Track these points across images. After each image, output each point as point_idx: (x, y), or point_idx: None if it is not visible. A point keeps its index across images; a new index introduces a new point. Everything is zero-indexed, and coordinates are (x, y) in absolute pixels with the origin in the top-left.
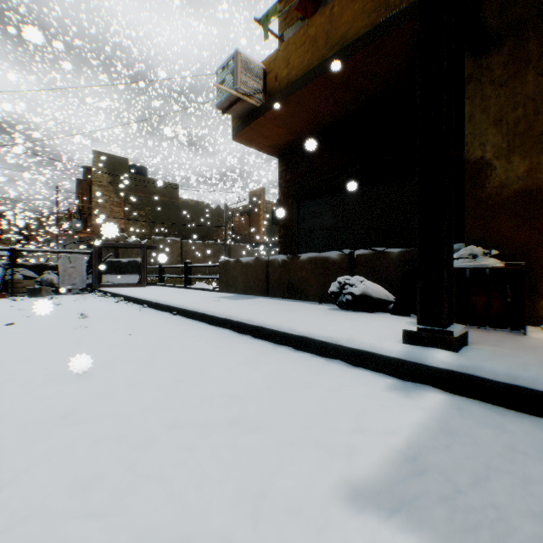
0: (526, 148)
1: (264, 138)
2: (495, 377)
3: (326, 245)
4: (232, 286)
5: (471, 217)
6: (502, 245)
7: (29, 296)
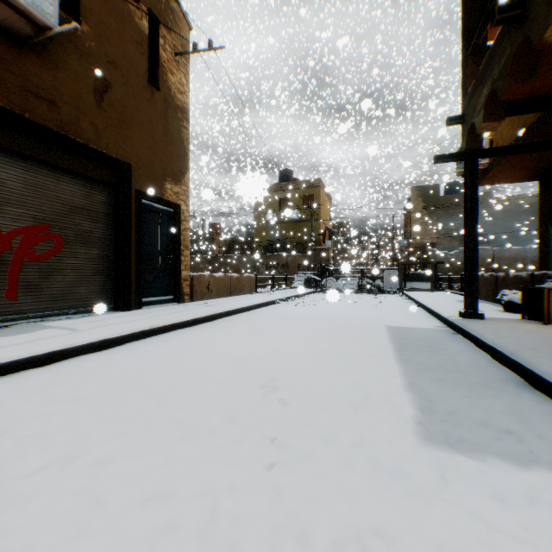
0: None
1: (504, 178)
2: (452, 322)
3: None
4: (479, 294)
5: None
6: None
7: (367, 293)
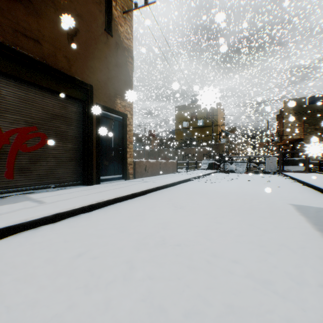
0: None
1: None
2: None
3: None
4: None
5: None
6: None
7: (254, 173)
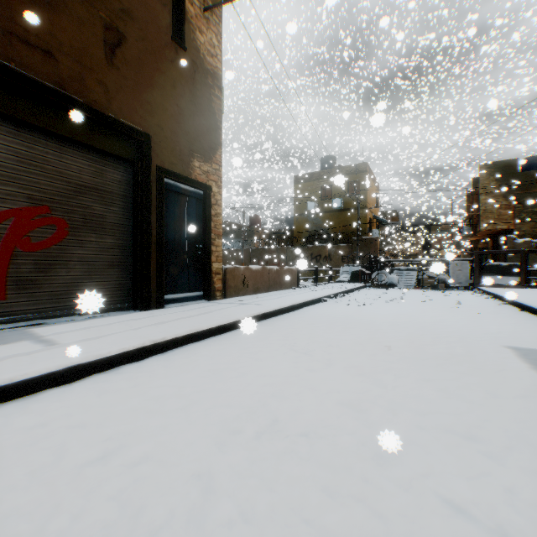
0: None
1: None
2: None
3: None
4: None
5: None
6: None
7: (430, 289)
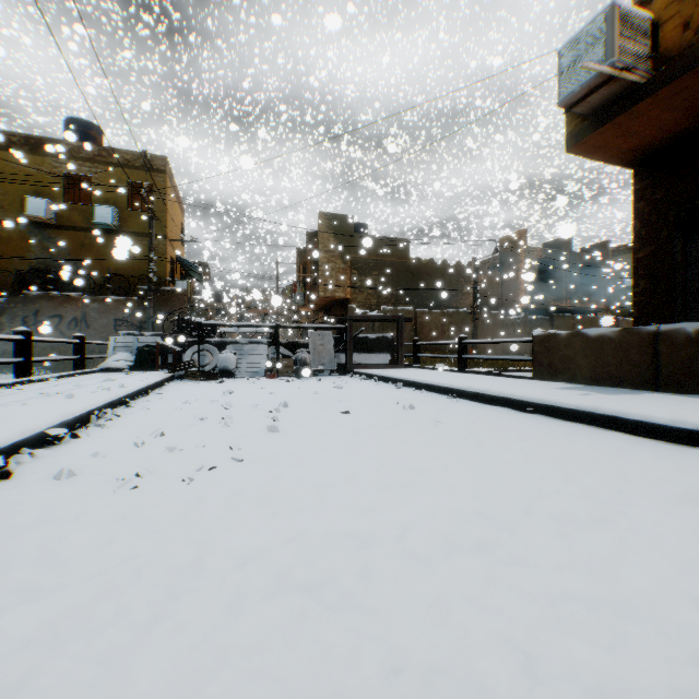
0: None
1: (625, 138)
2: None
3: None
4: (564, 371)
5: None
6: None
7: (294, 377)
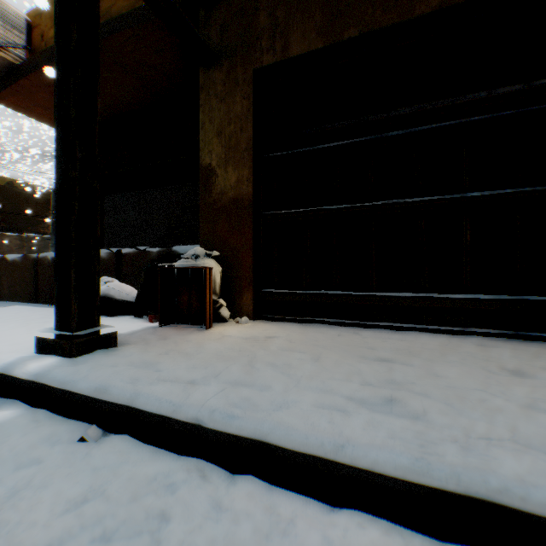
0: (237, 161)
1: (46, 110)
2: (54, 384)
3: (130, 243)
4: None
5: (204, 220)
6: (223, 247)
7: None
